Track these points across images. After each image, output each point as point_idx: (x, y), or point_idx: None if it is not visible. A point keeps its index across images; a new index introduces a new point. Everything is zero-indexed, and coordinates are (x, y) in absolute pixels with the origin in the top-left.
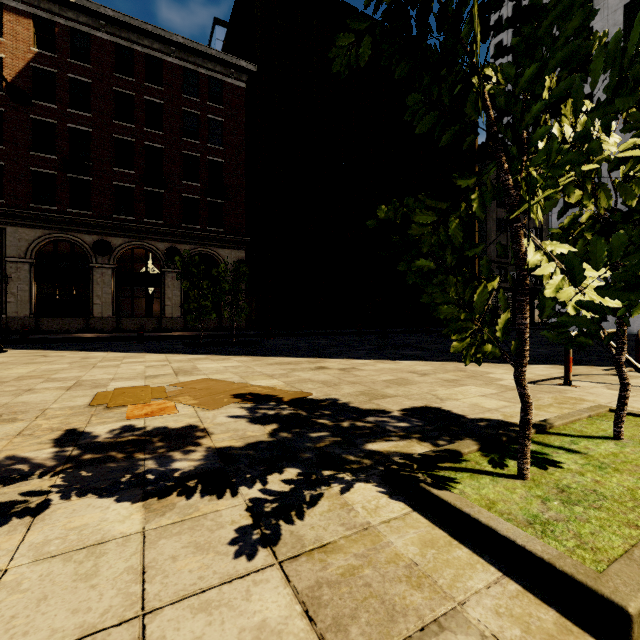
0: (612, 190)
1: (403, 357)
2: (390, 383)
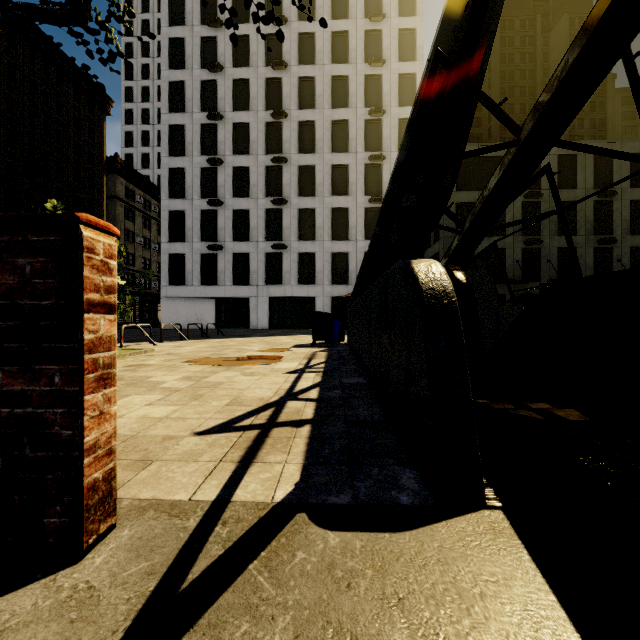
0: (195, 237)
1: None
2: None
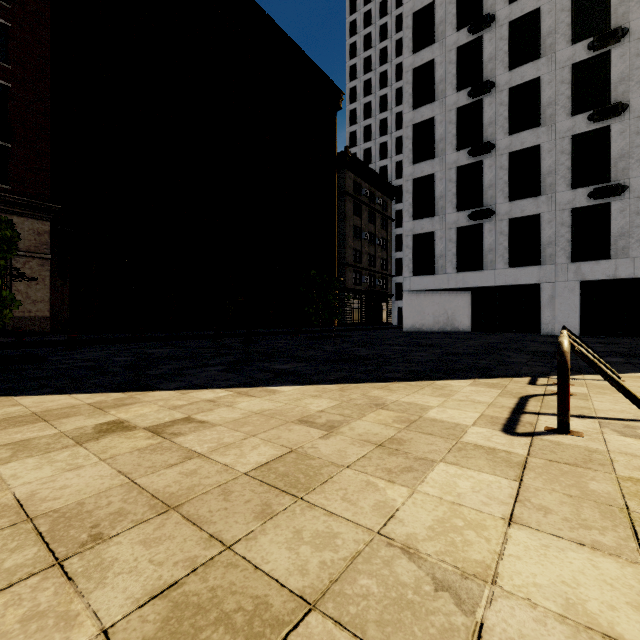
0: (448, 206)
1: (279, 377)
2: (270, 486)
